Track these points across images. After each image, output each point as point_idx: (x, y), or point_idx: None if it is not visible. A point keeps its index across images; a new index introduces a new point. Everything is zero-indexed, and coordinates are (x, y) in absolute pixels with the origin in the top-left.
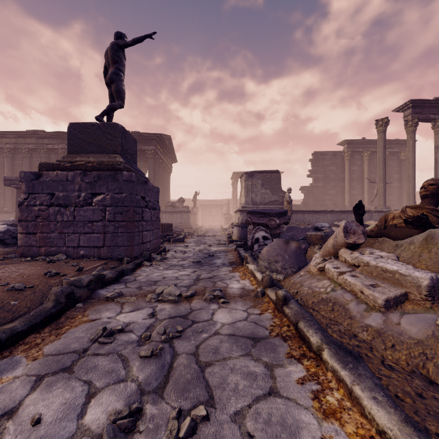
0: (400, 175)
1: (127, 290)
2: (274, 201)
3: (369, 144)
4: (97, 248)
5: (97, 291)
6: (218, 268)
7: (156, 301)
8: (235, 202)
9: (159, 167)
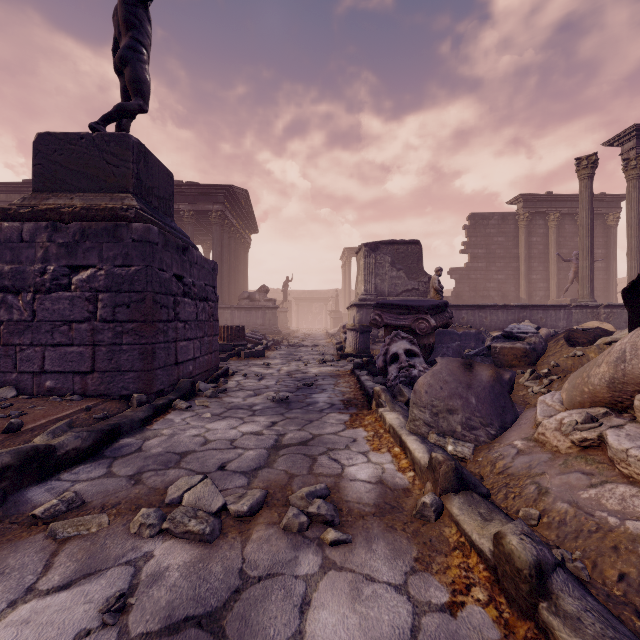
0: (606, 250)
1: (101, 486)
2: (412, 290)
3: (558, 201)
4: (81, 375)
5: (23, 491)
6: (321, 416)
7: (153, 534)
8: (347, 294)
9: (230, 238)
